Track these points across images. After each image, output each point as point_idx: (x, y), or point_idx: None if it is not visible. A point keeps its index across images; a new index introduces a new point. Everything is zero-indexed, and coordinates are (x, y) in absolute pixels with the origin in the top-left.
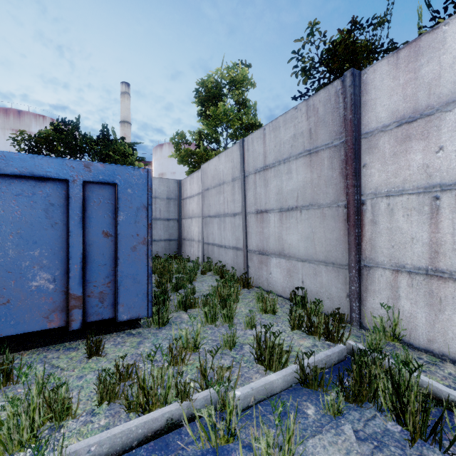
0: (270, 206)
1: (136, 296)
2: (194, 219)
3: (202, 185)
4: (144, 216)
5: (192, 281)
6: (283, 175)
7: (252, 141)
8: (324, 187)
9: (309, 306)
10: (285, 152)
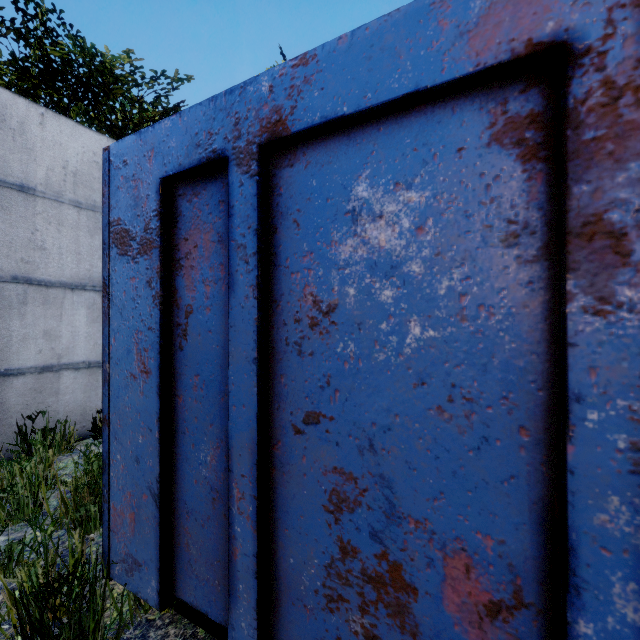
0: None
1: None
2: None
3: None
4: None
5: None
6: None
7: None
8: None
9: None
10: None
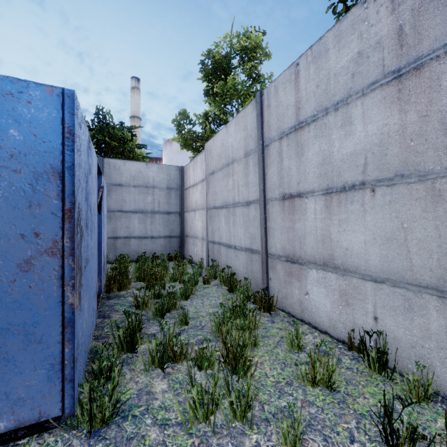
0: (307, 186)
1: (32, 373)
2: (197, 212)
3: (206, 169)
4: (55, 193)
5: (189, 295)
6: (333, 131)
7: (276, 90)
8: (439, 134)
9: (392, 367)
10: (338, 89)
